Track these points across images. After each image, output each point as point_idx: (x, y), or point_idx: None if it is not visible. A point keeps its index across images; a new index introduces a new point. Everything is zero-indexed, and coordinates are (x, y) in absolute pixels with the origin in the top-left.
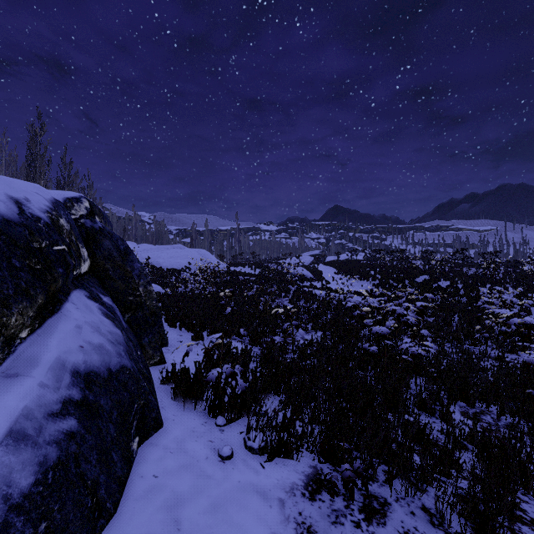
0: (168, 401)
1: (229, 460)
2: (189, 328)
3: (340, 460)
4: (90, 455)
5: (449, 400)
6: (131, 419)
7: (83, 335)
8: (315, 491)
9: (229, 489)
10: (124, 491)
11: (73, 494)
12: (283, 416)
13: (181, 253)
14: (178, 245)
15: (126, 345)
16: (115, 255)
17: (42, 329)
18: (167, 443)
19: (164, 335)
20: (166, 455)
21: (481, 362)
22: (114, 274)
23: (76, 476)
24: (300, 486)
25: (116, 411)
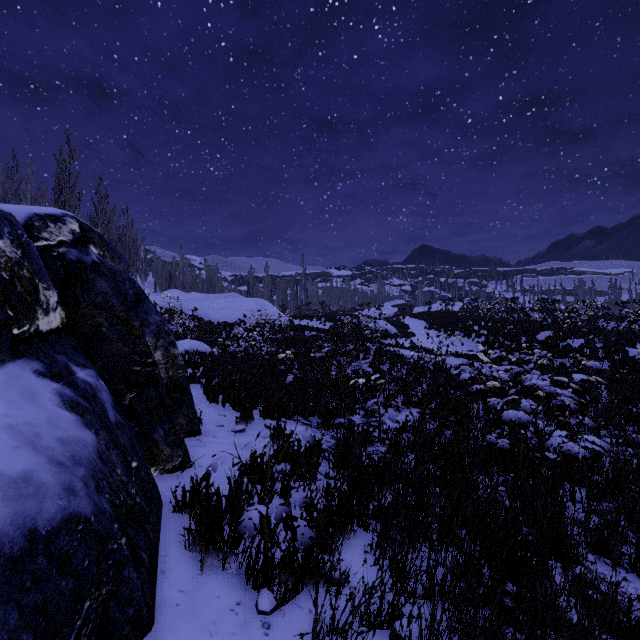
0: (178, 554)
1: None
2: (235, 404)
3: None
4: None
5: None
6: (71, 639)
7: None
8: None
9: None
10: None
11: None
12: (380, 599)
13: (235, 303)
14: (232, 294)
15: (97, 462)
16: (115, 303)
17: None
18: None
19: (196, 419)
20: None
21: None
22: (111, 332)
23: None
24: None
25: (30, 634)
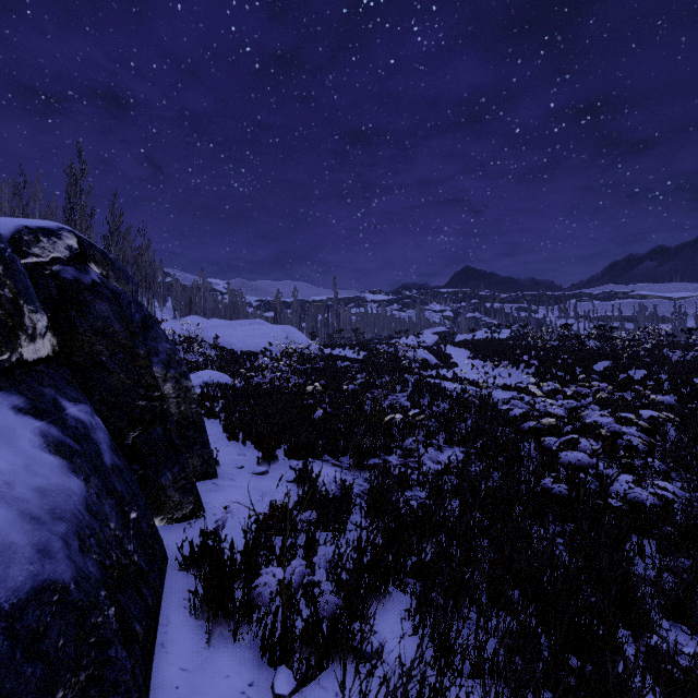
0: (182, 622)
1: None
2: (257, 442)
3: None
4: None
5: None
6: None
7: None
8: None
9: None
10: None
11: None
12: (420, 682)
13: (260, 330)
14: (257, 320)
15: (84, 515)
16: (117, 329)
17: None
18: None
19: (211, 460)
20: None
21: None
22: (112, 362)
23: None
24: None
25: None
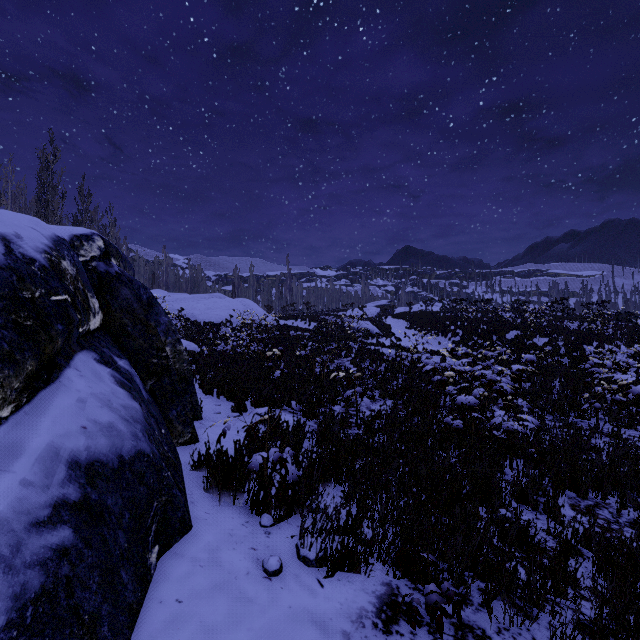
0: (200, 494)
1: (276, 577)
2: (229, 396)
3: (423, 578)
4: (89, 578)
5: (556, 491)
6: (149, 522)
7: (86, 411)
8: (391, 619)
9: (277, 618)
10: (136, 623)
11: (62, 636)
12: (346, 515)
13: (221, 303)
14: (218, 294)
15: (145, 423)
16: (135, 307)
17: (31, 404)
18: (196, 553)
19: (198, 406)
20: (194, 569)
21: (592, 439)
22: (134, 331)
23: (67, 611)
24: (371, 613)
25: (128, 513)
